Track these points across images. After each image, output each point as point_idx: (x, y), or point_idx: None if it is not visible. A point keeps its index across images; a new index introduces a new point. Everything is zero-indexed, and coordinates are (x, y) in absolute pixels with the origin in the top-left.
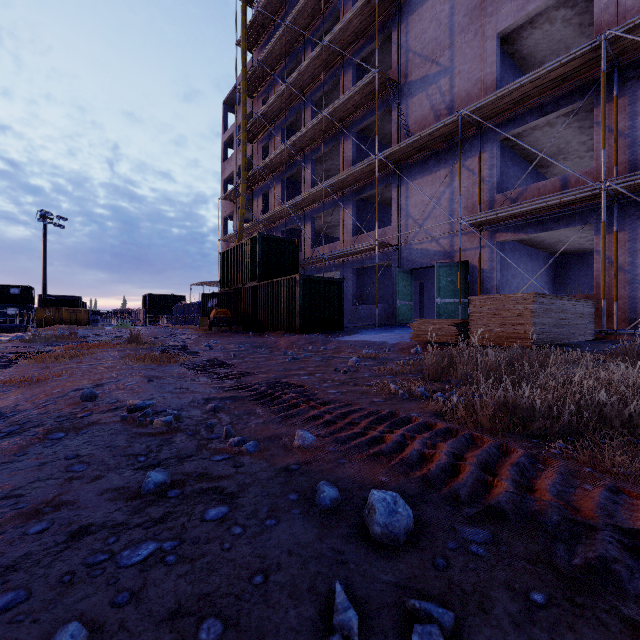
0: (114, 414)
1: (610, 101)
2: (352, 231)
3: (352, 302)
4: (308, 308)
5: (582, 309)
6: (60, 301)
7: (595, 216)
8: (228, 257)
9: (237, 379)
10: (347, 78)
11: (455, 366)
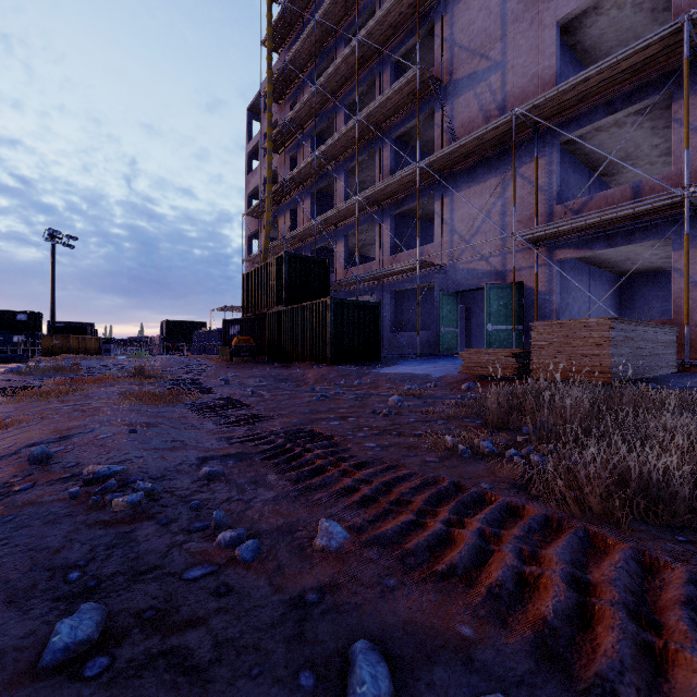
0: (64, 487)
1: (692, 94)
2: (390, 249)
3: (390, 329)
4: (340, 336)
5: (663, 337)
6: (69, 328)
7: (674, 228)
8: (251, 279)
9: (250, 425)
10: (384, 78)
11: (523, 409)
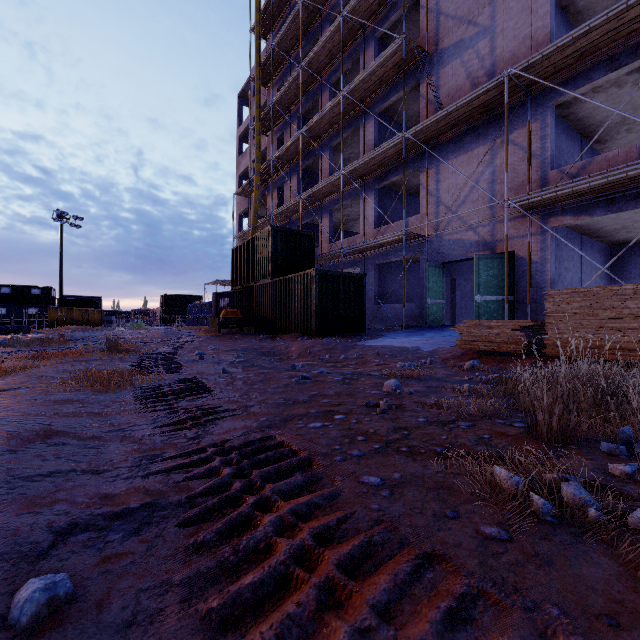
0: None
1: None
2: (374, 222)
3: (374, 301)
4: (325, 307)
5: None
6: (74, 301)
7: None
8: (240, 253)
9: (199, 428)
10: (368, 54)
11: (579, 406)
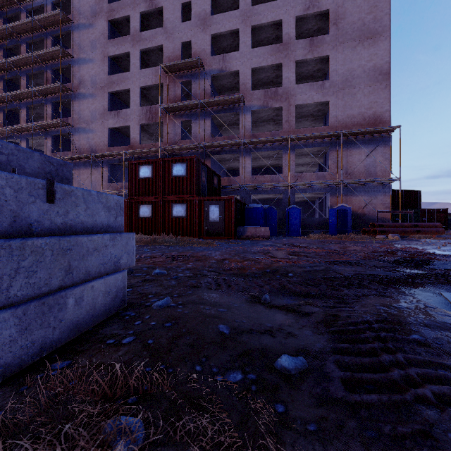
0: None
1: None
2: None
3: None
4: None
5: None
6: None
7: None
8: None
9: None
10: (49, 108)
11: None
